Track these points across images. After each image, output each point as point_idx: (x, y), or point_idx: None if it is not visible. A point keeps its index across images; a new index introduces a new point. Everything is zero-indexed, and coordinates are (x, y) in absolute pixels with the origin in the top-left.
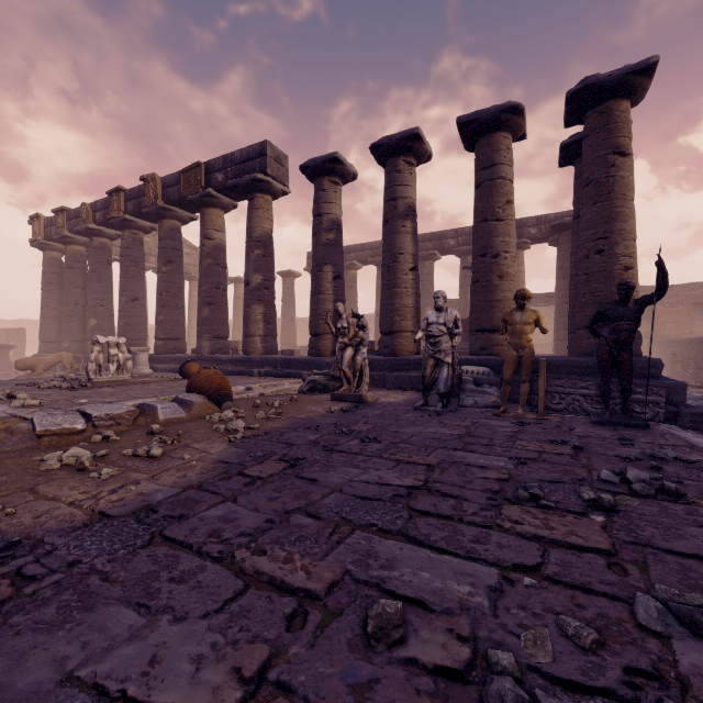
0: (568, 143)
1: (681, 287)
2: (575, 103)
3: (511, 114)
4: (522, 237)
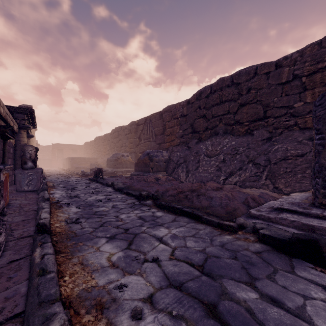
0: None
1: (69, 145)
2: None
3: None
4: None
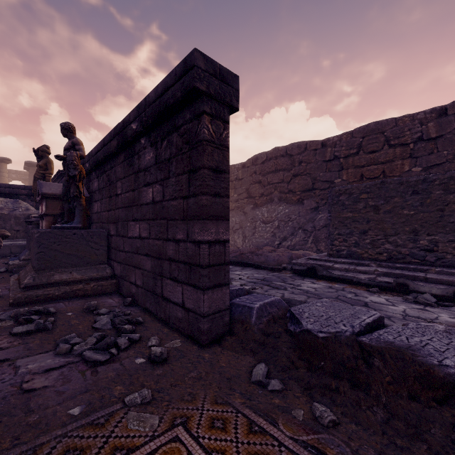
0: (26, 167)
1: None
2: (27, 164)
3: (7, 160)
4: (8, 177)
